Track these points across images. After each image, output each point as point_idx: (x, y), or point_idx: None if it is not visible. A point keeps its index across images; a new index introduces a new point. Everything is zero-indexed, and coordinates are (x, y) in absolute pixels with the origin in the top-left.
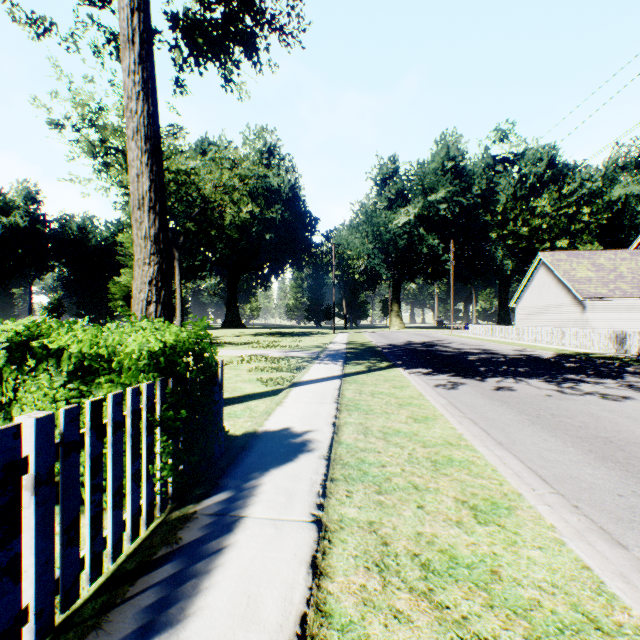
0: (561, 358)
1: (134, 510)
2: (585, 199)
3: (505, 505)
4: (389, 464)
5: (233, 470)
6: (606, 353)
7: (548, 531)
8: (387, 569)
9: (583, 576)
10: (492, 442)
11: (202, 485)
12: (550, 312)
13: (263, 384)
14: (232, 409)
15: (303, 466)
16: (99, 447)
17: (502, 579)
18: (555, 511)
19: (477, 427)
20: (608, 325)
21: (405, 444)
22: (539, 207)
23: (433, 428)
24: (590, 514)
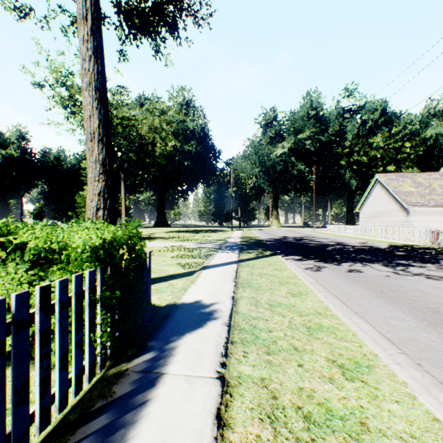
0: (393, 248)
1: (78, 370)
2: (407, 137)
3: (365, 364)
4: (275, 330)
5: (157, 334)
6: (424, 245)
7: (401, 387)
8: (277, 420)
9: (435, 427)
10: (350, 312)
11: (133, 347)
12: (384, 216)
13: (182, 267)
14: (159, 286)
15: (210, 331)
16: (47, 323)
17: (370, 430)
18: (405, 369)
19: (338, 300)
20: (425, 225)
21: (286, 313)
22: (375, 143)
23: (306, 301)
24: (431, 371)
